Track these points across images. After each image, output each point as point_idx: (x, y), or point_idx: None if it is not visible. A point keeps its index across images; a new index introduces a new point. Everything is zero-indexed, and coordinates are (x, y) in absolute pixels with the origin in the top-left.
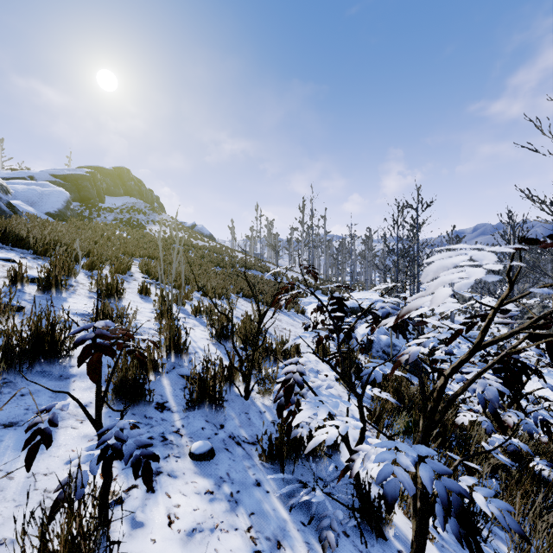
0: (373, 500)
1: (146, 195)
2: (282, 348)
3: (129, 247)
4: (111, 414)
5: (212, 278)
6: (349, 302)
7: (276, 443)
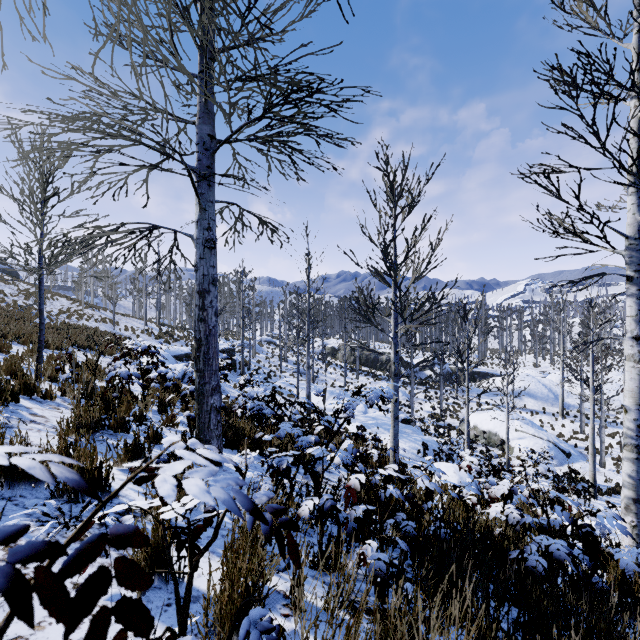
0: (134, 395)
1: None
2: None
3: None
4: (48, 382)
5: (46, 333)
6: (187, 349)
7: (106, 387)
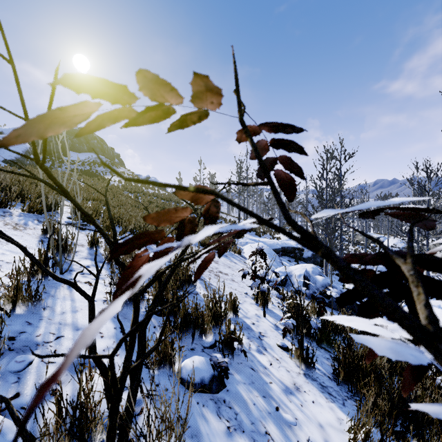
0: None
1: (107, 152)
2: (214, 310)
3: (72, 190)
4: None
5: None
6: (280, 242)
7: None
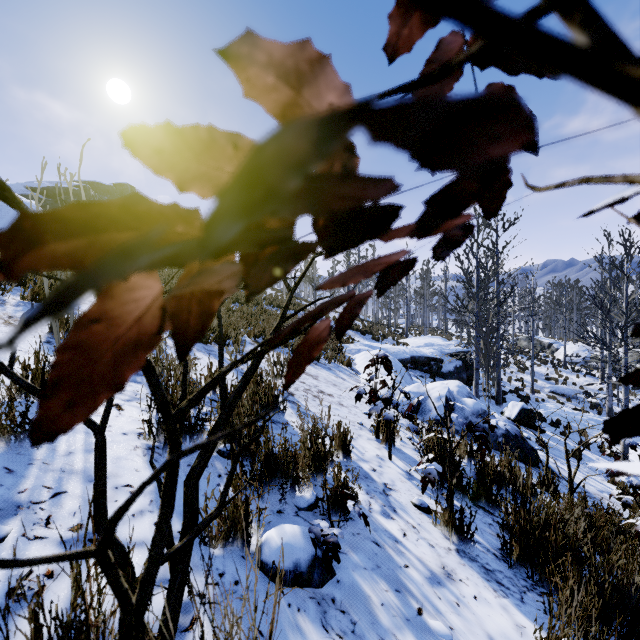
0: None
1: None
2: (313, 449)
3: None
4: None
5: None
6: (408, 350)
7: None
